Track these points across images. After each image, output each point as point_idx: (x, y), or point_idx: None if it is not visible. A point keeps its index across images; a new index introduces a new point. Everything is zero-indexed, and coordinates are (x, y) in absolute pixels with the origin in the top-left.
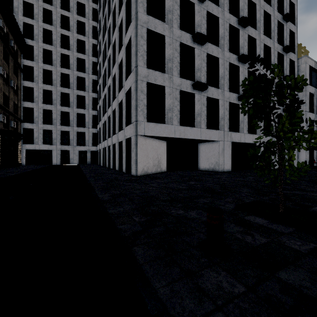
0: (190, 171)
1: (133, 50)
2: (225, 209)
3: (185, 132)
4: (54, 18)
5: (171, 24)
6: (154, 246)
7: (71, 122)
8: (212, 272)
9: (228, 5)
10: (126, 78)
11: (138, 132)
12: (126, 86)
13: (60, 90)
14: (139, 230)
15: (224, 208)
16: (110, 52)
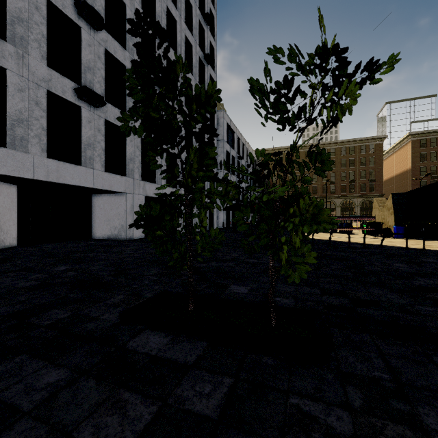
0: (76, 241)
1: None
2: (96, 331)
3: (61, 172)
4: None
5: None
6: None
7: None
8: None
9: None
10: None
11: None
12: None
13: None
14: None
15: (95, 327)
16: None
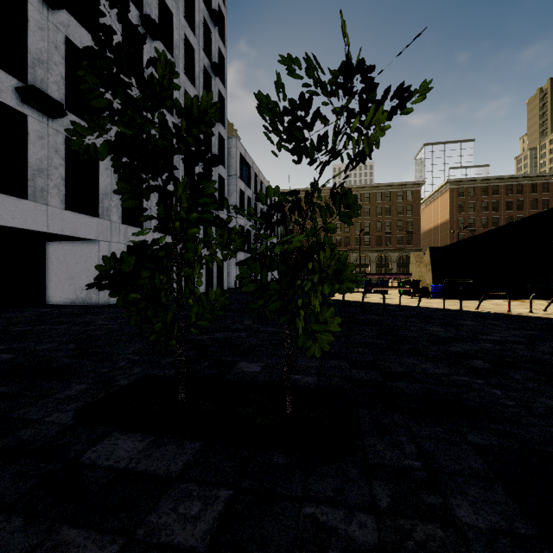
0: (19, 309)
1: None
2: (34, 440)
3: None
4: None
5: None
6: None
7: None
8: None
9: None
10: None
11: None
12: None
13: None
14: None
15: (33, 434)
16: None
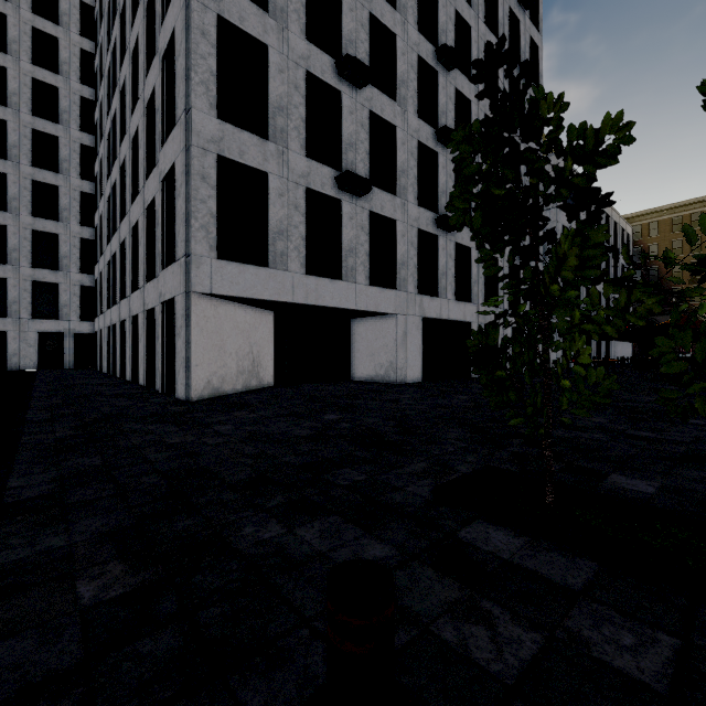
0: (333, 383)
1: (180, 65)
2: (407, 505)
3: (320, 291)
4: None
5: (284, 21)
6: None
7: (13, 254)
8: None
9: (415, 13)
10: (162, 141)
11: (193, 285)
12: (163, 163)
13: None
14: (63, 666)
15: (403, 499)
16: (126, 73)
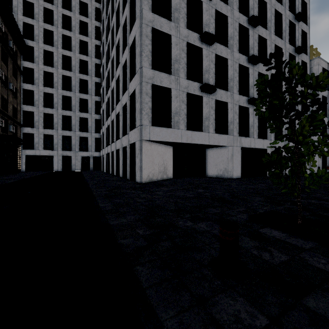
0: (198, 177)
1: (138, 50)
2: (237, 221)
3: (193, 137)
4: (55, 17)
5: (178, 23)
6: (160, 265)
7: (73, 127)
8: (228, 298)
9: (237, 4)
10: (130, 80)
11: (143, 137)
12: (130, 89)
13: (61, 93)
14: (143, 245)
15: (236, 219)
16: (114, 53)
